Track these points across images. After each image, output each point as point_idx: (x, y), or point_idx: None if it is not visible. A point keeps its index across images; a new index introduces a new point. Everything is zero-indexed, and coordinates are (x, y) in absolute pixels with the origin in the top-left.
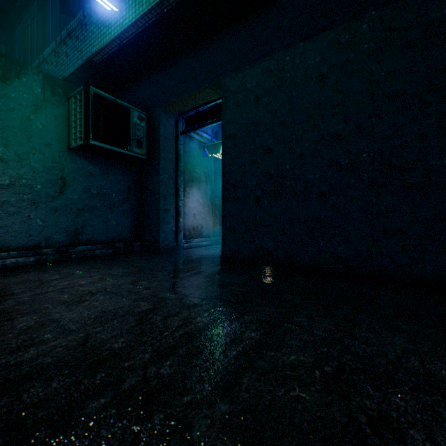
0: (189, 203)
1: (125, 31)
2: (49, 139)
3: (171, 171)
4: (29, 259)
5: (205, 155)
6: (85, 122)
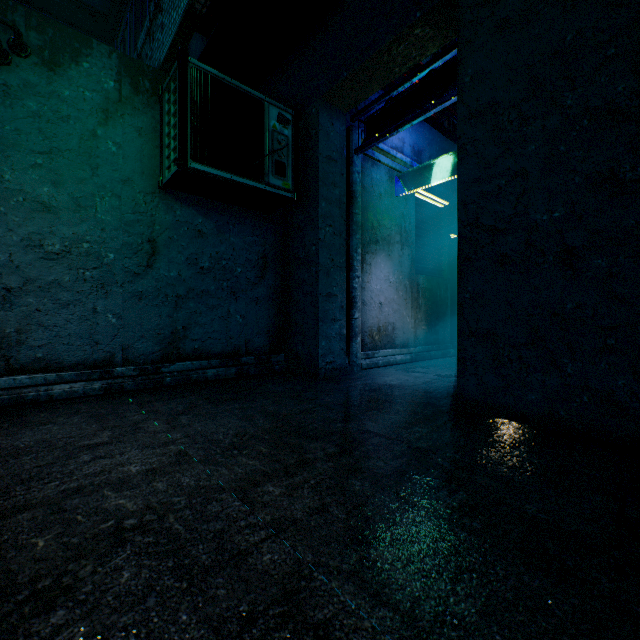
0: (371, 284)
1: None
2: (127, 170)
3: (339, 222)
4: (92, 385)
5: (399, 192)
6: (179, 127)
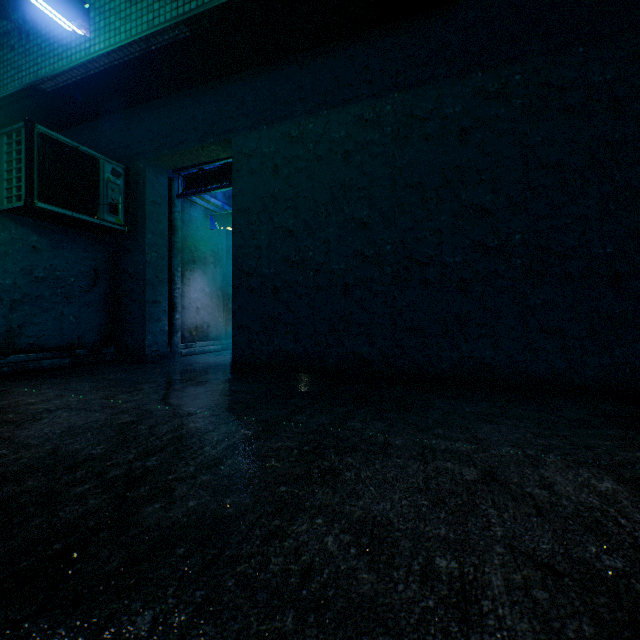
0: (190, 293)
1: (93, 61)
2: None
3: (163, 249)
4: None
5: (213, 227)
6: (27, 176)
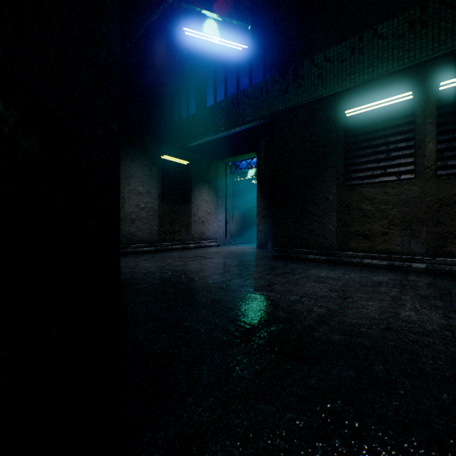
0: None
1: None
2: None
3: None
4: None
5: None
6: None
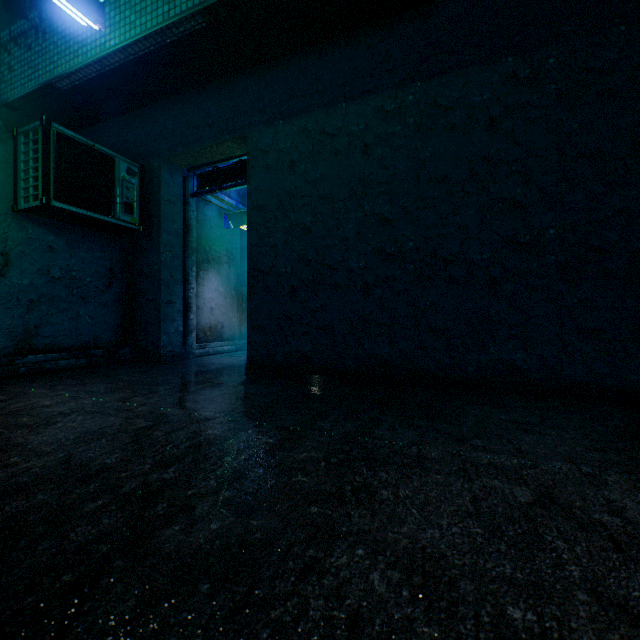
0: (205, 293)
1: (108, 56)
2: None
3: (178, 248)
4: None
5: (227, 226)
6: (44, 175)
